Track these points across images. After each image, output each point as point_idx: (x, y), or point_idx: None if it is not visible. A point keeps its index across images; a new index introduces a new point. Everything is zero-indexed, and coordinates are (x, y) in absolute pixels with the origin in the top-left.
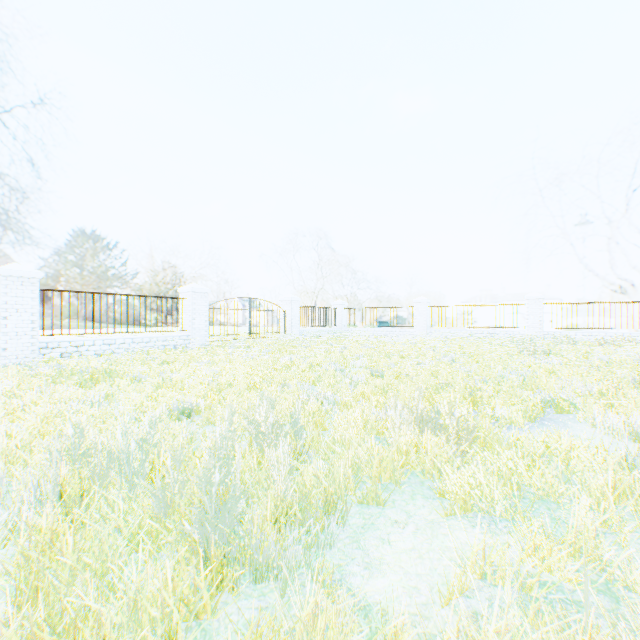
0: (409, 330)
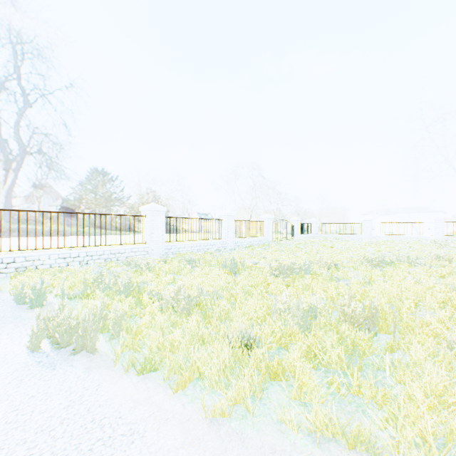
0: (359, 236)
